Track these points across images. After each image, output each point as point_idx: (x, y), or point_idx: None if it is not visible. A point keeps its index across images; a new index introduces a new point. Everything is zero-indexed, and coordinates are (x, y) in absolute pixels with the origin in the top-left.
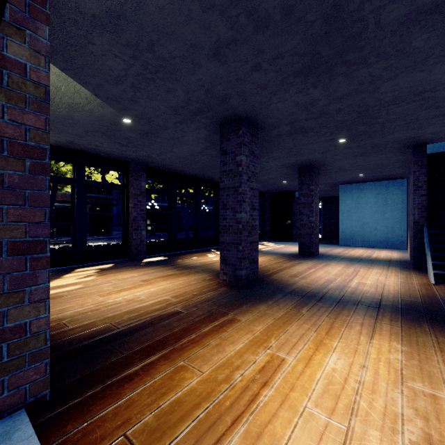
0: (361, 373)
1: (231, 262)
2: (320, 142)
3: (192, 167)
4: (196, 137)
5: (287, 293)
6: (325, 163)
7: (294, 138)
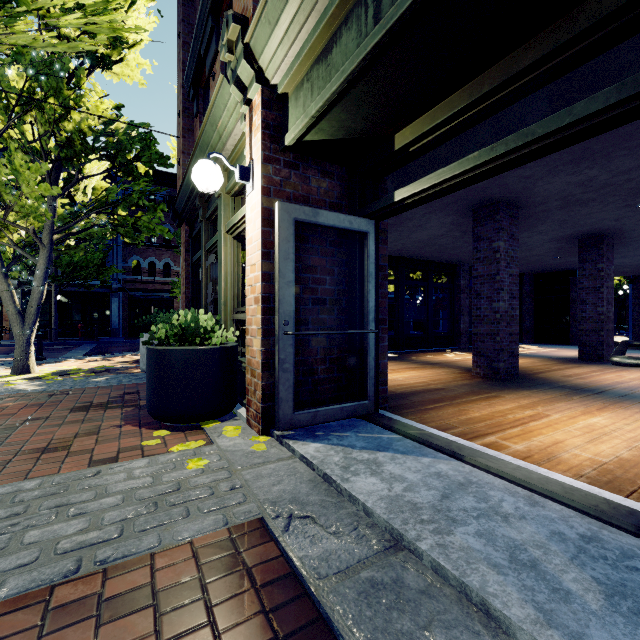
0: (622, 426)
1: (486, 354)
2: (609, 210)
3: (425, 251)
4: (441, 222)
5: (556, 386)
6: (624, 230)
7: (568, 210)
